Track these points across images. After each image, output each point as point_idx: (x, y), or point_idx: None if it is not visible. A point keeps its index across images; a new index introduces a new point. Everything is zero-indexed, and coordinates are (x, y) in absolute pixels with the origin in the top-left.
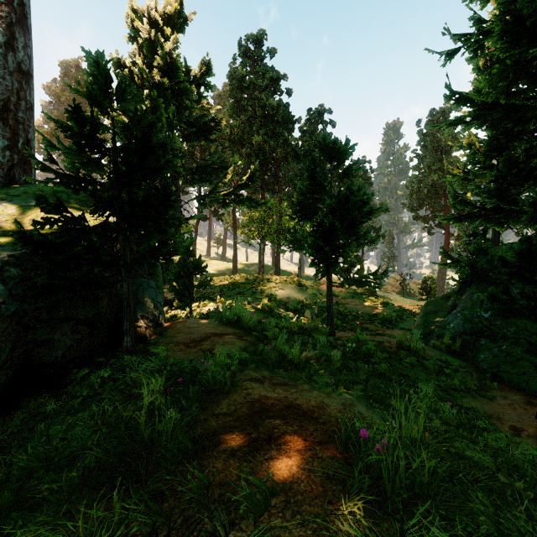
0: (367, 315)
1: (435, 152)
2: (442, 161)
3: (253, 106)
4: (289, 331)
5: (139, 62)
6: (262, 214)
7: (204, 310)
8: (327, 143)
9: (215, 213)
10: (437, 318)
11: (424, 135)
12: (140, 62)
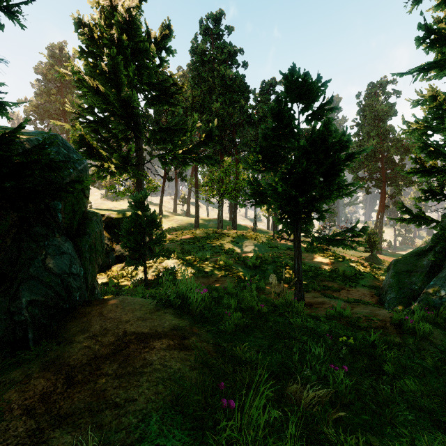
0: (326, 272)
1: (373, 120)
2: (380, 128)
3: (213, 78)
4: (255, 312)
5: (97, 17)
6: (220, 174)
7: (161, 266)
8: (295, 79)
9: (179, 174)
10: (413, 279)
11: (364, 106)
12: (98, 17)
